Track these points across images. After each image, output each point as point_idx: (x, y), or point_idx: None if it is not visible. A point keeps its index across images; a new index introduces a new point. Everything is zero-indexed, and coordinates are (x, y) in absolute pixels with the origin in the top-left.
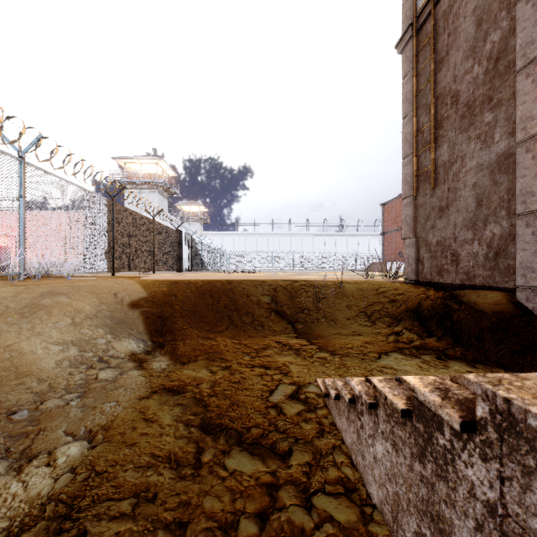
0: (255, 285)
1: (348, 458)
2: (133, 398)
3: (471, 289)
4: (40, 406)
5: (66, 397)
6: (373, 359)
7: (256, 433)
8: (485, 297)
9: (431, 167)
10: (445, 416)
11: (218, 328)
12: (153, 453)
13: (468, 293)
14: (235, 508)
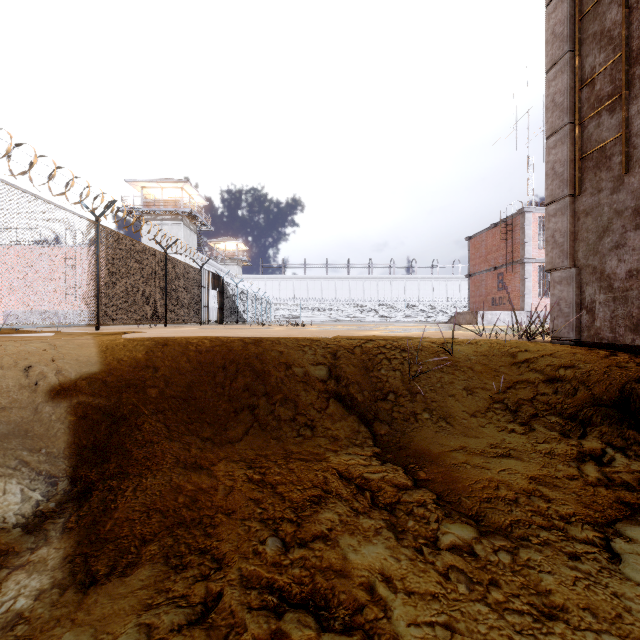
0: (301, 349)
1: None
2: None
3: None
4: None
5: None
6: (607, 563)
7: None
8: None
9: (622, 134)
10: None
11: (228, 433)
12: None
13: None
14: None
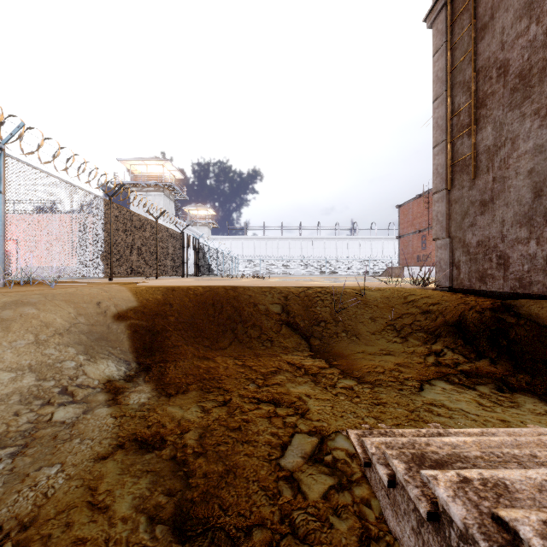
0: (263, 293)
1: None
2: (87, 459)
3: (528, 299)
4: None
5: None
6: (415, 391)
7: (259, 541)
8: None
9: (471, 153)
10: None
11: (219, 344)
12: None
13: (526, 304)
14: None
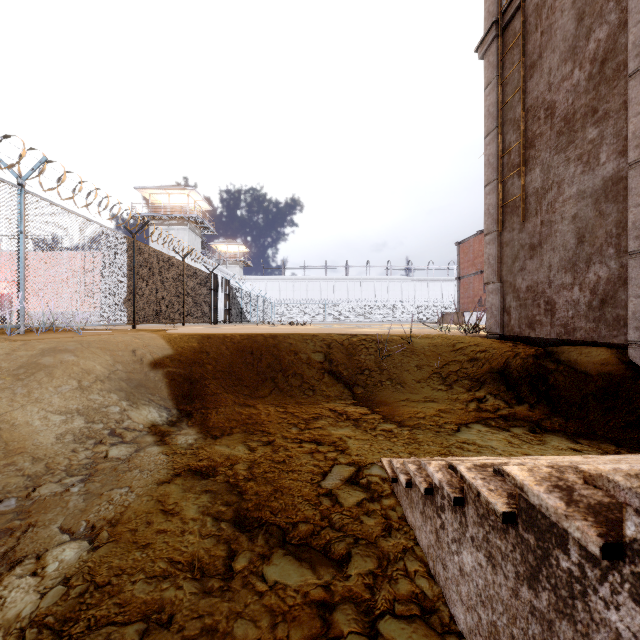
0: (305, 340)
1: (424, 565)
2: (150, 483)
3: (571, 346)
4: (32, 493)
5: (66, 481)
6: (451, 432)
7: (304, 530)
8: (588, 355)
9: (520, 195)
10: (575, 532)
11: (259, 393)
12: (171, 558)
13: (567, 350)
14: (275, 638)
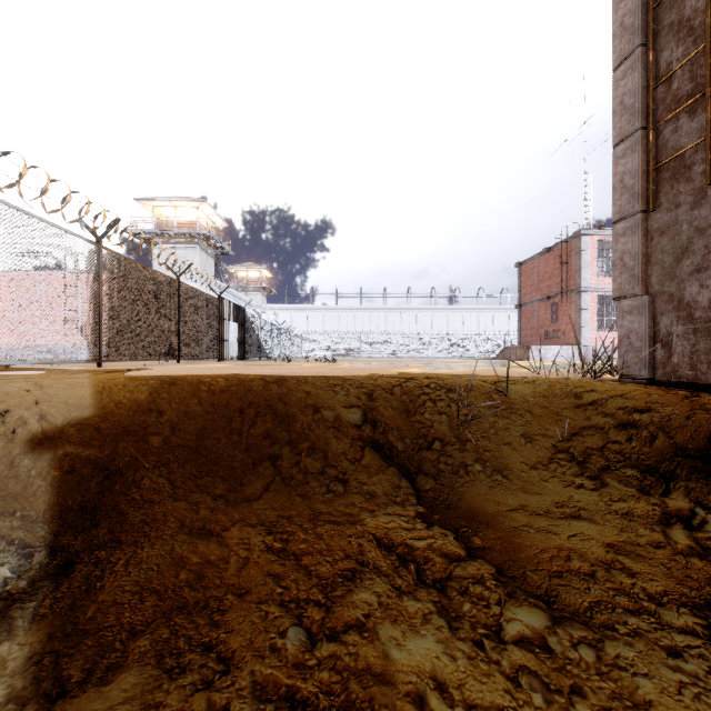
0: (331, 389)
1: None
2: None
3: None
4: None
5: None
6: None
7: None
8: None
9: (705, 139)
10: None
11: (245, 489)
12: None
13: None
14: None
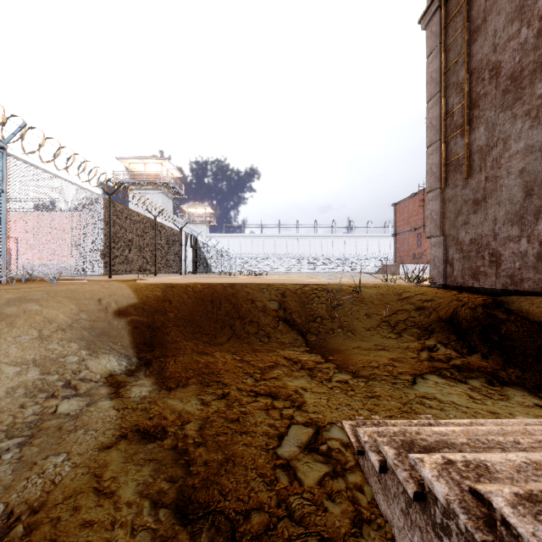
0: (261, 290)
1: None
2: (92, 449)
3: (519, 296)
4: None
5: (2, 445)
6: (408, 385)
7: (258, 523)
8: (541, 306)
9: (464, 153)
10: None
11: (218, 340)
12: None
13: (517, 300)
14: None
